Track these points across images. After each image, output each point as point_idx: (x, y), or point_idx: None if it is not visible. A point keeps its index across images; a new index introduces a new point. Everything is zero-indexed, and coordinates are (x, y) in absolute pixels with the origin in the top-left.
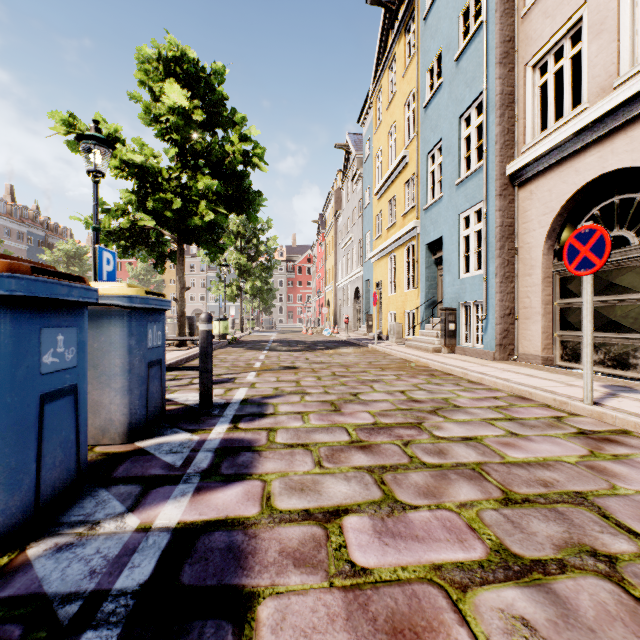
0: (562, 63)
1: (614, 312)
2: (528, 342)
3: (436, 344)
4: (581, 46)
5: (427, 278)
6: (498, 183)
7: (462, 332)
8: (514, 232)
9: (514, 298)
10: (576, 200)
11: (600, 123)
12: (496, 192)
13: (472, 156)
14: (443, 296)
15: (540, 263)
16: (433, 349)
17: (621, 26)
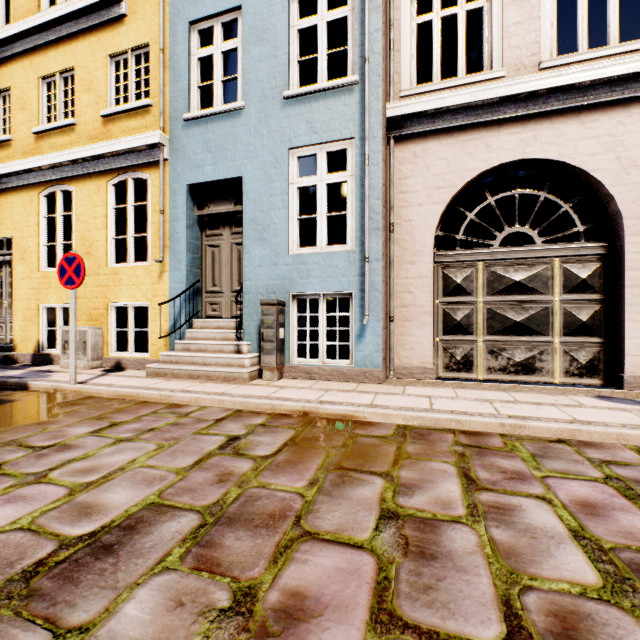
0: (456, 11)
1: (519, 314)
2: (410, 351)
3: (248, 365)
4: (484, 4)
5: (189, 246)
6: (384, 121)
7: (293, 341)
8: (387, 201)
9: (387, 292)
10: (471, 182)
11: (529, 100)
12: (383, 133)
13: (321, 64)
14: (246, 281)
15: (431, 249)
16: (249, 376)
17: (542, 7)
